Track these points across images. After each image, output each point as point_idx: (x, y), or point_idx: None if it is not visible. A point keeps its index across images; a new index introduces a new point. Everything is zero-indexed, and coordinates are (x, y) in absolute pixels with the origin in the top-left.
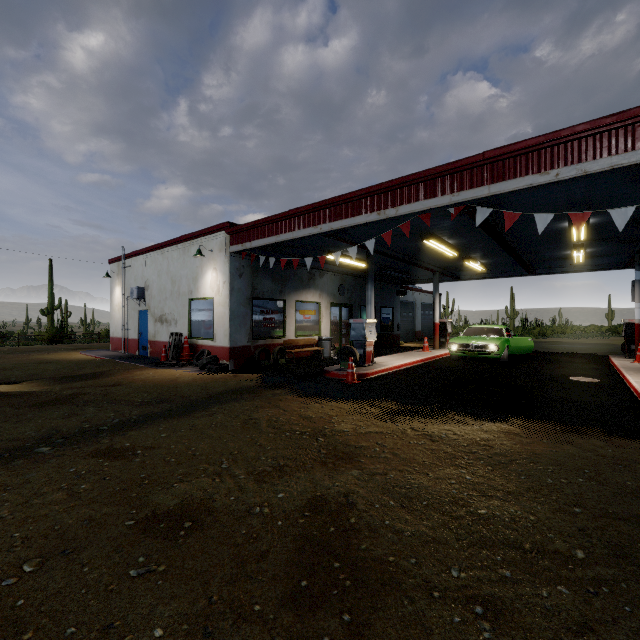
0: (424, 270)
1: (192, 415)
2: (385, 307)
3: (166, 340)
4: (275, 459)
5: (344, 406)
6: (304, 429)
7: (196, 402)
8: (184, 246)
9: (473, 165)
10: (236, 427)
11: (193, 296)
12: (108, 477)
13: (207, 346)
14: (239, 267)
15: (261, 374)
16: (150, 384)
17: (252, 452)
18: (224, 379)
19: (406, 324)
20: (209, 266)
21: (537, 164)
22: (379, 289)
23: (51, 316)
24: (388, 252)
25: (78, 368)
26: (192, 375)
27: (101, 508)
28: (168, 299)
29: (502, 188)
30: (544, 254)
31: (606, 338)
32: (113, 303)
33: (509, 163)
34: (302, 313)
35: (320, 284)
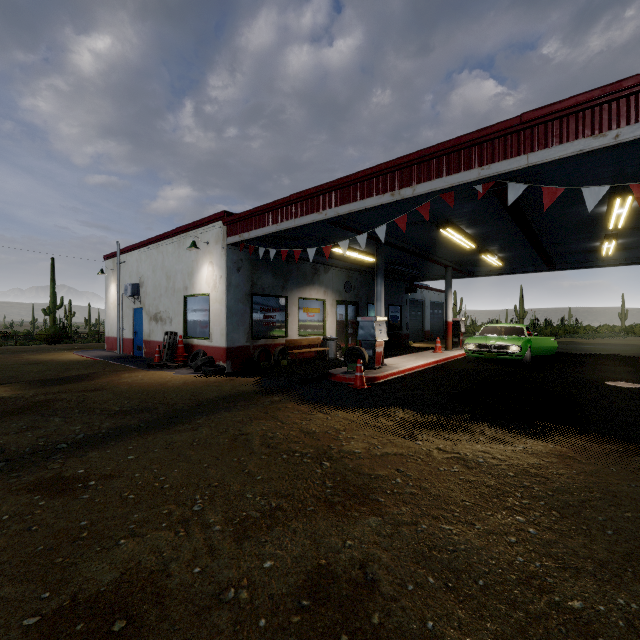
0: (436, 265)
1: (173, 428)
2: (393, 305)
3: (161, 340)
4: (265, 497)
5: (353, 417)
6: (305, 449)
7: (181, 411)
8: (179, 239)
9: (507, 131)
10: (222, 446)
11: (188, 292)
12: (35, 526)
13: (203, 346)
14: (237, 260)
15: (260, 377)
16: (135, 389)
17: (237, 484)
18: (218, 383)
19: (415, 323)
20: (205, 260)
21: (590, 125)
22: (387, 286)
23: (53, 315)
24: (399, 244)
25: (64, 370)
26: (184, 378)
27: (1, 587)
28: (163, 296)
29: (544, 157)
30: (569, 246)
31: (622, 338)
32: (108, 301)
33: (553, 126)
34: (306, 311)
35: (325, 280)
